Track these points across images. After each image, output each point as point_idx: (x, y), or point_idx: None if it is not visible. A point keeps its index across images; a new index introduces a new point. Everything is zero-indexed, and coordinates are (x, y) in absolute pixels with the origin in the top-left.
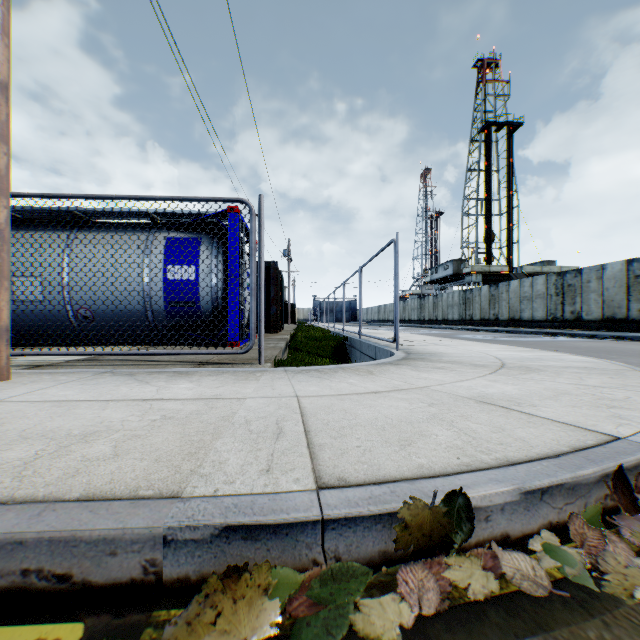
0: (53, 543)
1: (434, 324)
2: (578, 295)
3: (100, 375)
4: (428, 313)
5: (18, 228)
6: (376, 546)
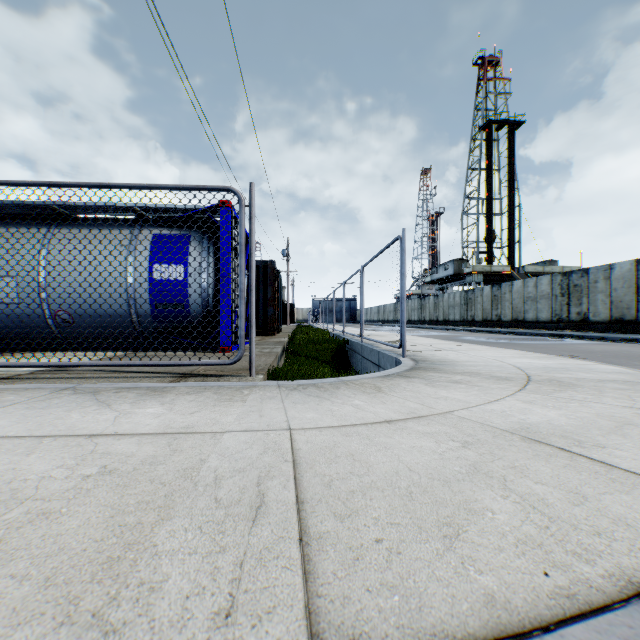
0: None
1: (435, 325)
2: (585, 296)
3: (58, 393)
4: (429, 313)
5: None
6: None
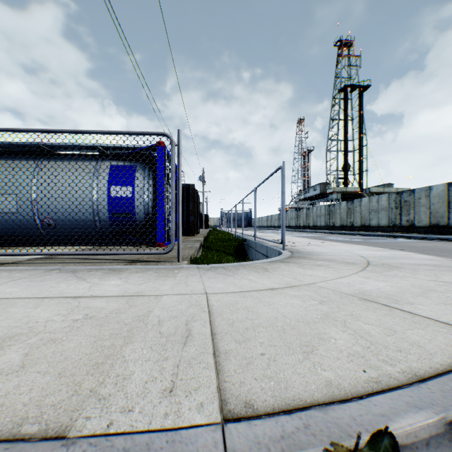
0: None
1: (307, 229)
2: (412, 208)
3: (49, 272)
4: (302, 221)
5: None
6: None
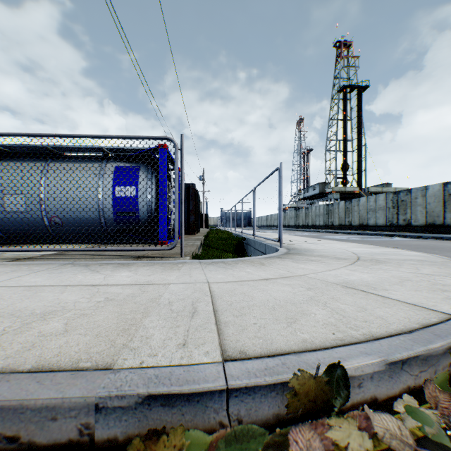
0: (4, 410)
1: (306, 228)
2: (408, 208)
3: (64, 266)
4: (302, 220)
5: (8, 159)
6: (271, 409)
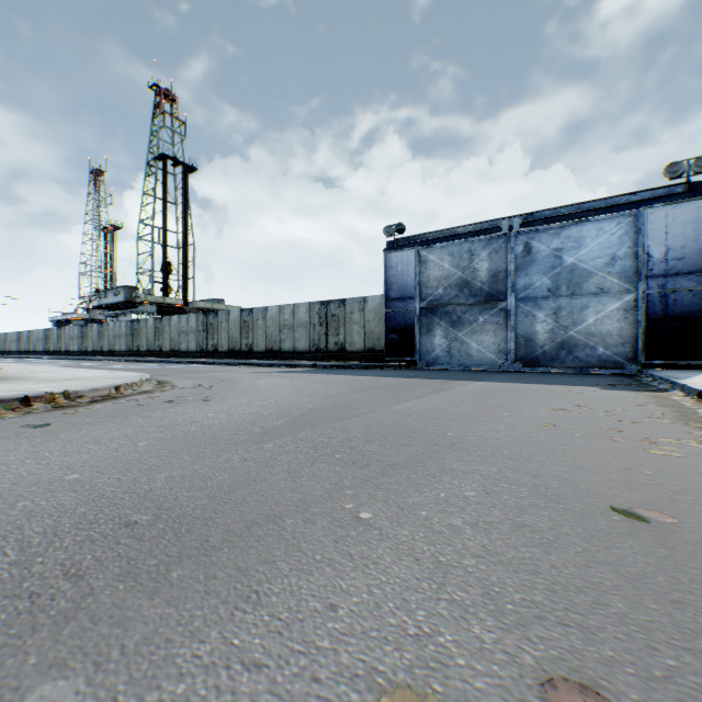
0: None
1: (100, 356)
2: (217, 332)
3: None
4: (93, 343)
5: None
6: None
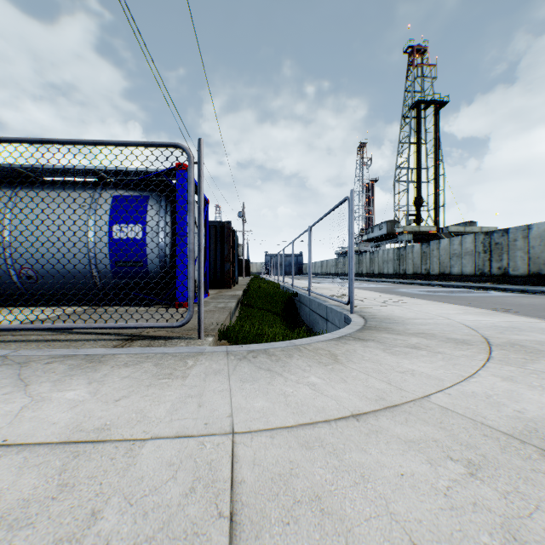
0: None
1: (371, 277)
2: (505, 252)
3: None
4: (365, 267)
5: None
6: None
